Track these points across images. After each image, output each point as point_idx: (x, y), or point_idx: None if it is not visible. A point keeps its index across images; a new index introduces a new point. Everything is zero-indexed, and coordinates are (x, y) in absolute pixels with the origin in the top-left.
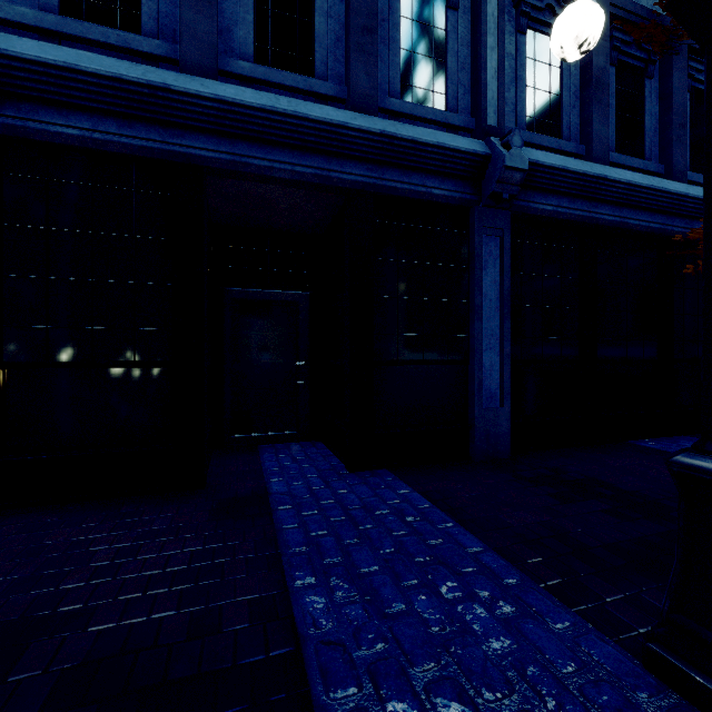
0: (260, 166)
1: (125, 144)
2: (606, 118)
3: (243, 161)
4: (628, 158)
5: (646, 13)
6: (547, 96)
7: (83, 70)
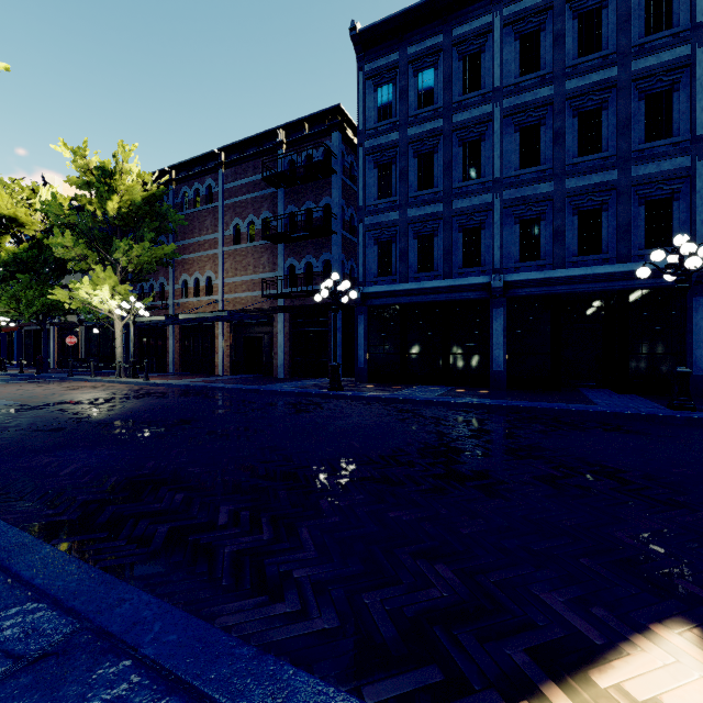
0: (580, 291)
1: (537, 293)
2: None
3: (574, 291)
4: None
5: None
6: None
7: (529, 279)
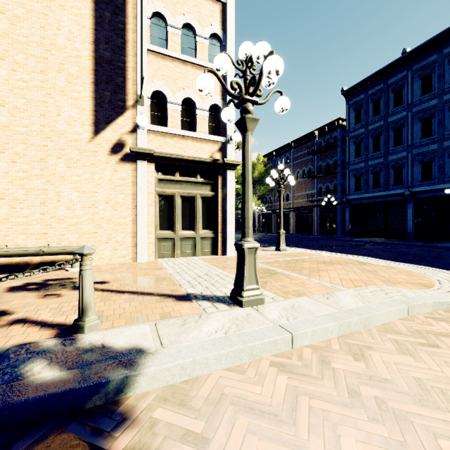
0: None
1: (429, 196)
2: None
3: (447, 194)
4: None
5: None
6: None
7: (423, 190)
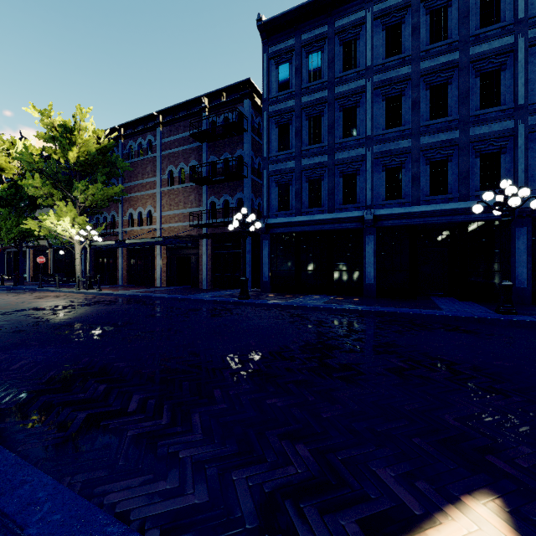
0: (431, 222)
1: (399, 224)
2: None
3: (426, 222)
4: None
5: None
6: None
7: (393, 214)
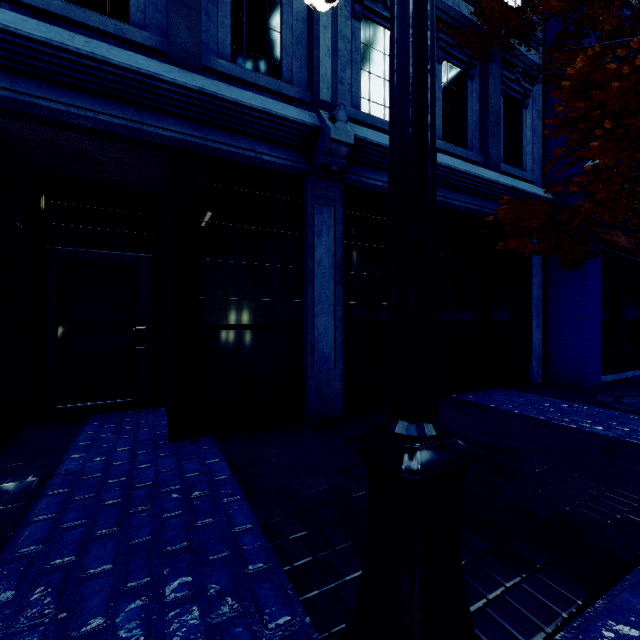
0: (53, 109)
1: None
2: None
3: (27, 101)
4: (452, 146)
5: (467, 22)
6: (382, 81)
7: None
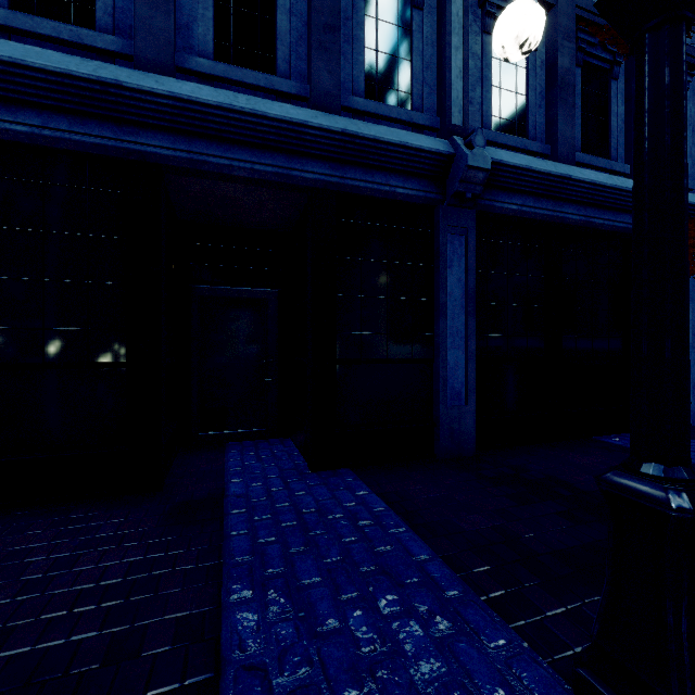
0: (219, 164)
1: (76, 141)
2: (571, 118)
3: (200, 159)
4: (593, 158)
5: None
6: (513, 96)
7: (30, 66)
